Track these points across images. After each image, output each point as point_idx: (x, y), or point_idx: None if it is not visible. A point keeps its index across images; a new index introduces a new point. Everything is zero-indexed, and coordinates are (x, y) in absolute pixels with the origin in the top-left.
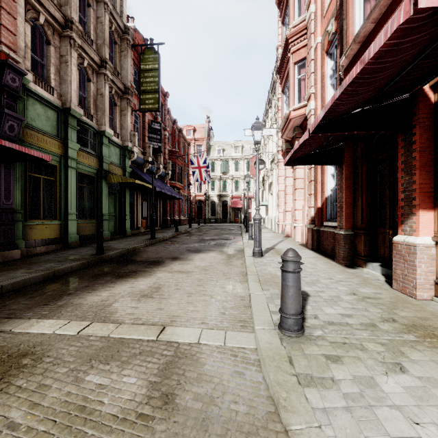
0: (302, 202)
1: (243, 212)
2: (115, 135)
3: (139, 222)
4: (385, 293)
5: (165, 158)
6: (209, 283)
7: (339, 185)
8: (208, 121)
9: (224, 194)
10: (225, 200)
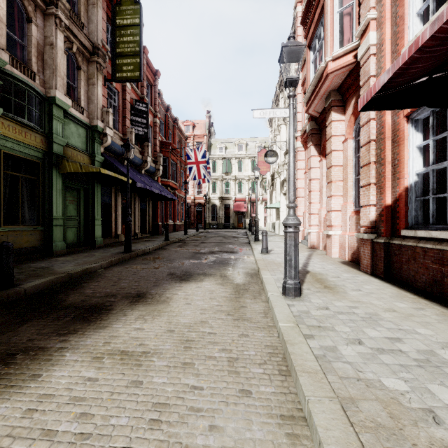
0: (341, 200)
1: (247, 216)
2: (77, 108)
3: (118, 228)
4: None
5: (156, 150)
6: (182, 445)
7: None
8: (209, 116)
9: (227, 196)
10: (227, 204)
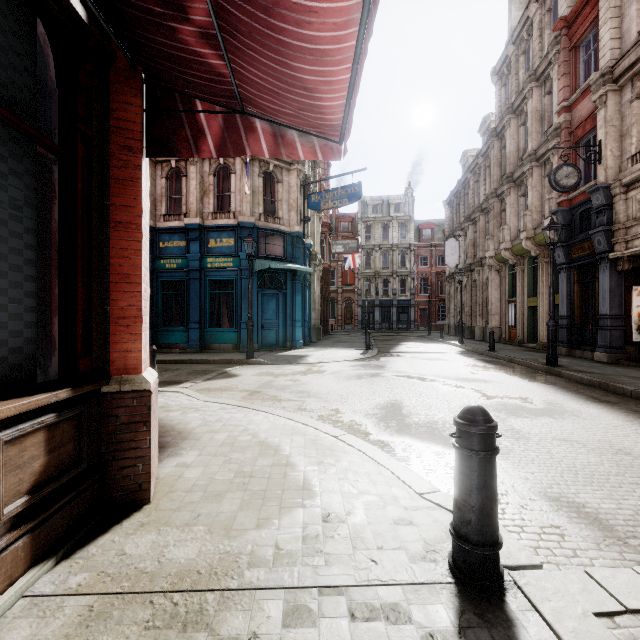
0: None
1: None
2: None
3: None
4: None
5: None
6: None
7: None
8: None
9: None
10: None
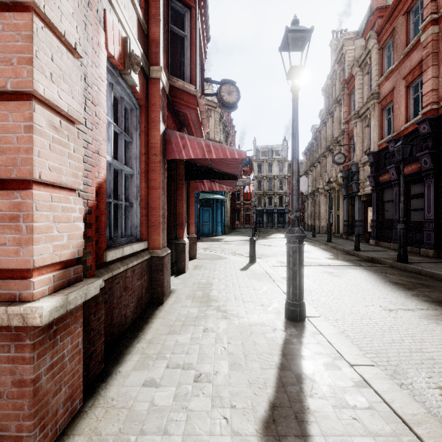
0: None
1: None
2: None
3: None
4: (196, 271)
5: None
6: (308, 280)
7: (162, 182)
8: None
9: None
10: None
